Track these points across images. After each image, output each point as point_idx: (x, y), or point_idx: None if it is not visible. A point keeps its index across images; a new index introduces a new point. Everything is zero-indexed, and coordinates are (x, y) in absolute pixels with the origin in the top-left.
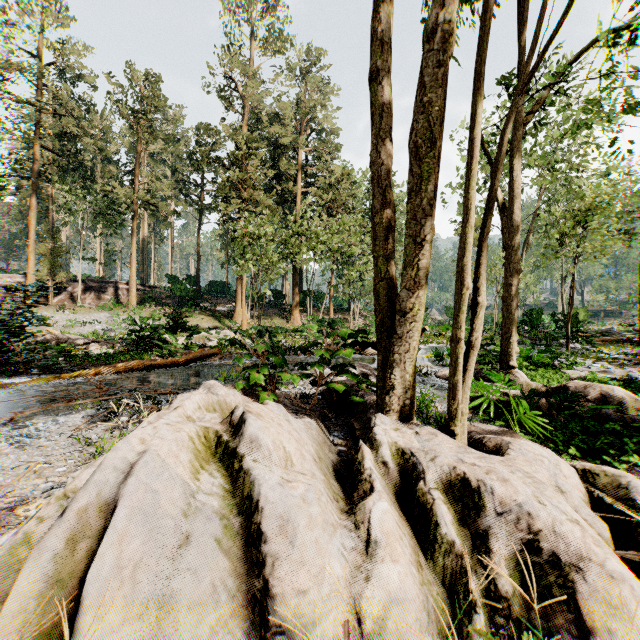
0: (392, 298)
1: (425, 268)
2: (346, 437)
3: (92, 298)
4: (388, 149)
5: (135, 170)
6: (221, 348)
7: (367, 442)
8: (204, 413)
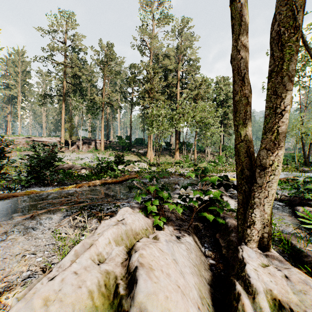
0: (250, 154)
1: (284, 133)
2: (214, 249)
3: (86, 147)
4: (245, 47)
5: (103, 88)
6: (139, 173)
7: (240, 279)
8: (112, 247)
